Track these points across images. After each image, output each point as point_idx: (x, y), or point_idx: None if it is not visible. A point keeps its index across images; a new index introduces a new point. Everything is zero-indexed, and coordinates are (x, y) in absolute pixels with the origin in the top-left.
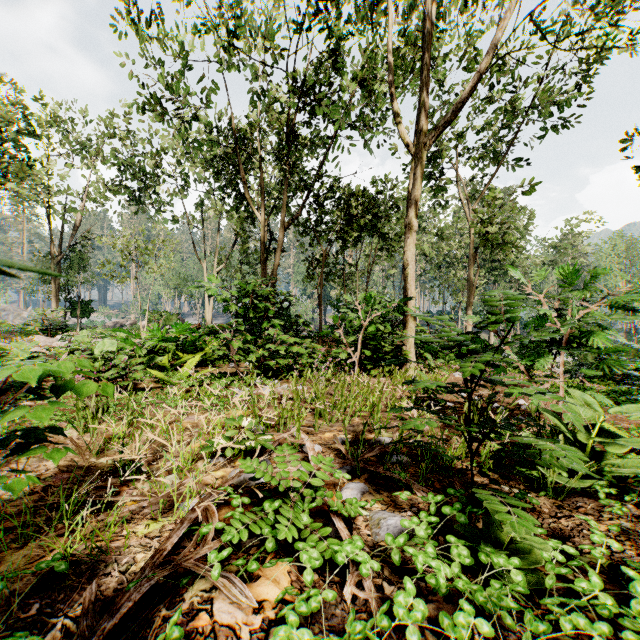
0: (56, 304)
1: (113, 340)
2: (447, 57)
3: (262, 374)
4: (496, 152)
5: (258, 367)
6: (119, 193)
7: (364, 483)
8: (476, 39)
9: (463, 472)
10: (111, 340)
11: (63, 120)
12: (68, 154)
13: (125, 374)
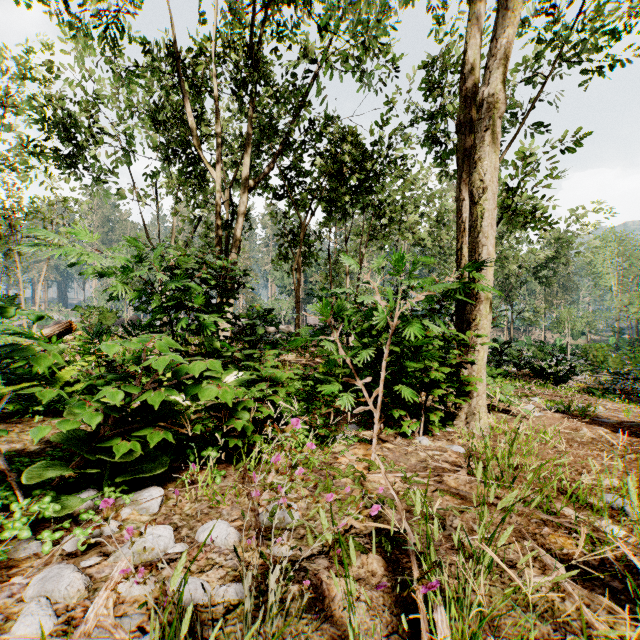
0: None
1: None
2: None
3: None
4: (513, 114)
5: None
6: (42, 156)
7: None
8: None
9: None
10: None
11: None
12: None
13: None
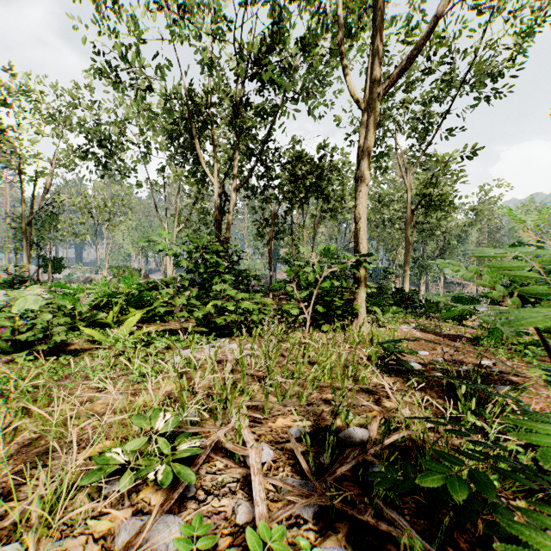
0: (28, 260)
1: (38, 297)
2: (393, 21)
3: (204, 336)
4: (430, 123)
5: (205, 324)
6: (86, 159)
7: (345, 547)
8: (422, 2)
9: (485, 500)
10: (35, 297)
11: (32, 90)
12: (40, 123)
13: (46, 336)
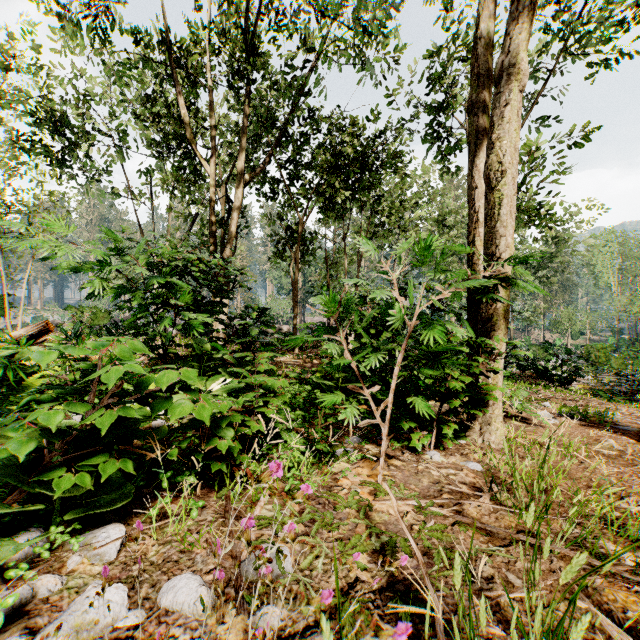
0: None
1: None
2: None
3: None
4: None
5: None
6: (33, 152)
7: None
8: None
9: None
10: None
11: None
12: None
13: None
